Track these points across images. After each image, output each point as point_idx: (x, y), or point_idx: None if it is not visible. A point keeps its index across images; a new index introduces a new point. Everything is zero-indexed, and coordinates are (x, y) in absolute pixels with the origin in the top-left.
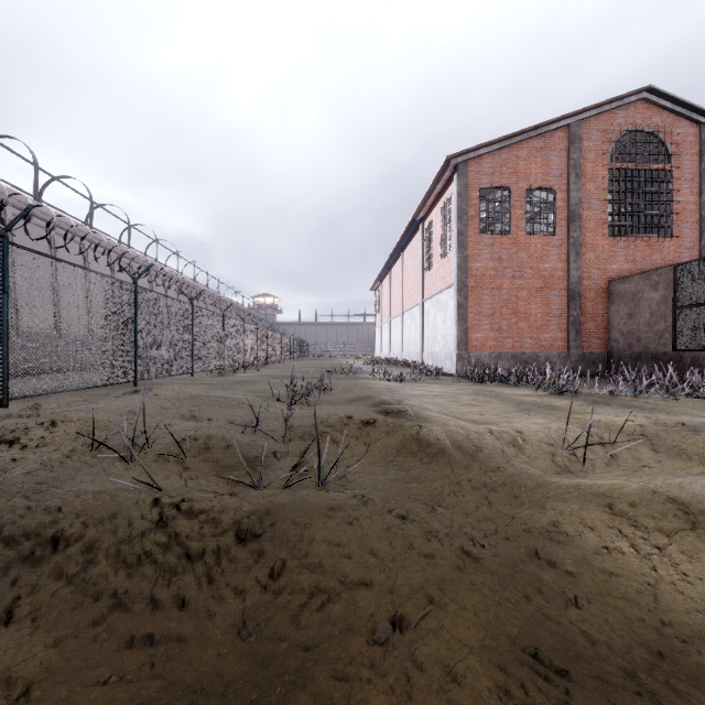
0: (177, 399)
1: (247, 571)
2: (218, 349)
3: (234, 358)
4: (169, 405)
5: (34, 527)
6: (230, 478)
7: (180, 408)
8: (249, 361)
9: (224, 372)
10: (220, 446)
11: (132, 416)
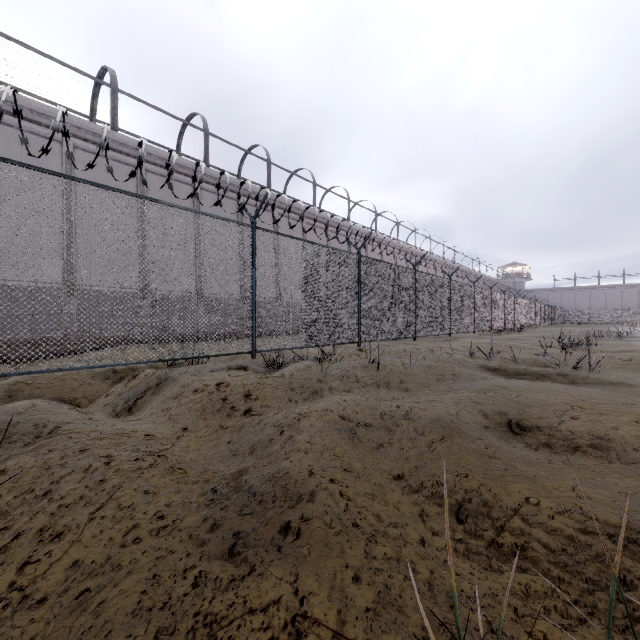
0: (482, 343)
1: (563, 379)
2: (487, 316)
3: (497, 323)
4: (480, 346)
5: (486, 364)
6: (548, 360)
7: (487, 347)
8: (508, 326)
9: (492, 333)
10: (531, 358)
11: (467, 348)
